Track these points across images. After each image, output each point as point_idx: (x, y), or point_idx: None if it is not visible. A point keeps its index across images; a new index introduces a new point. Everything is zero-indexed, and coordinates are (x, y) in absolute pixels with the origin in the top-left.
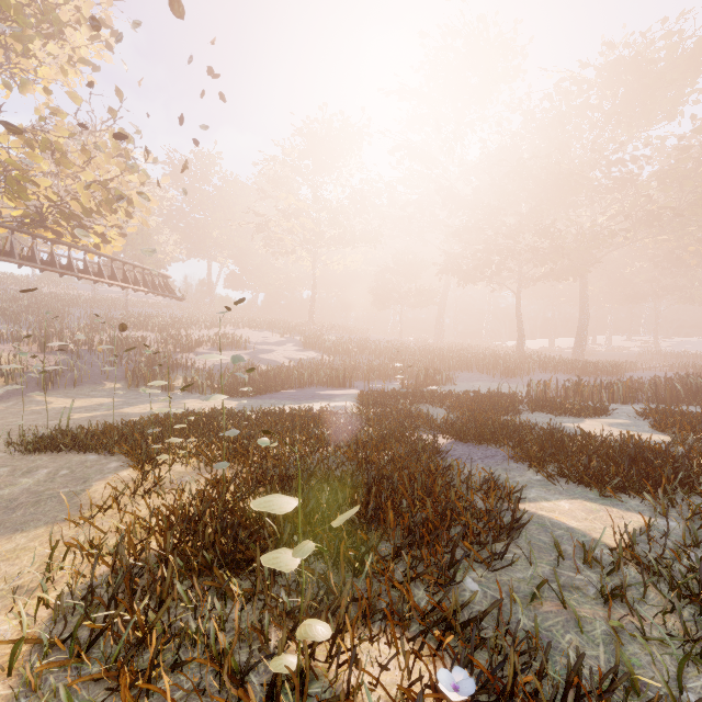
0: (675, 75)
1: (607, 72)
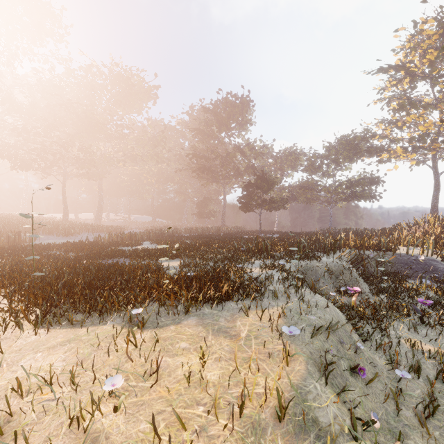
0: (141, 96)
1: (115, 76)
